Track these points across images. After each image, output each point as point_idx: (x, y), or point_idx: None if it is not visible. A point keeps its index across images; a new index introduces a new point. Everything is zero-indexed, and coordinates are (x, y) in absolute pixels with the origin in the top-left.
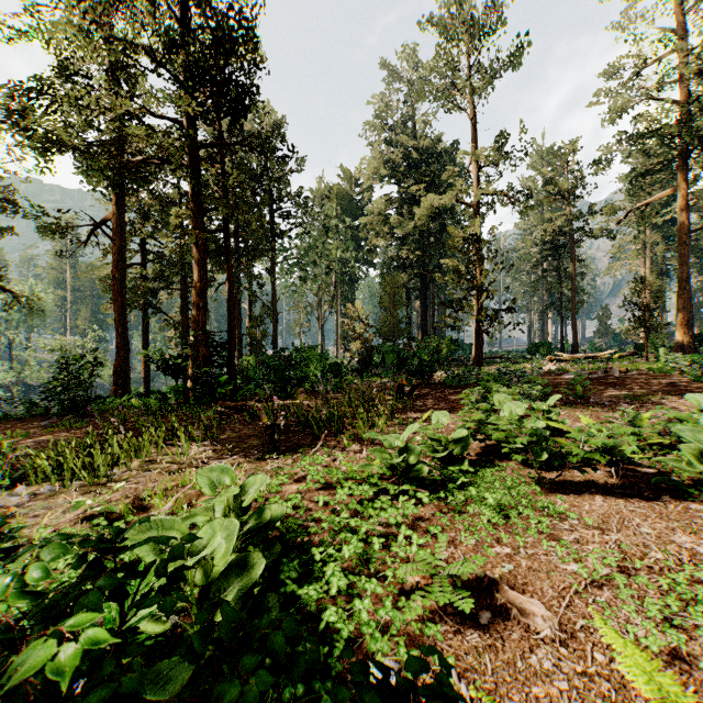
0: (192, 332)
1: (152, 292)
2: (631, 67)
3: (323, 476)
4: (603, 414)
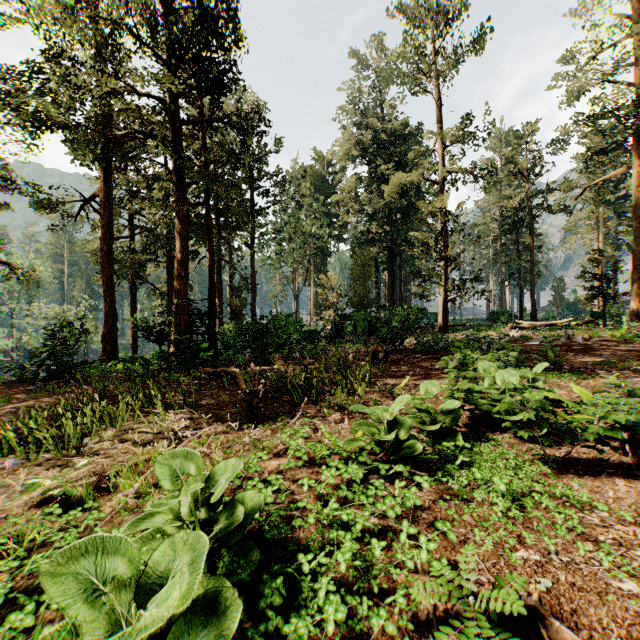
0: (174, 300)
1: (139, 264)
2: (587, 52)
3: (305, 451)
4: (583, 381)
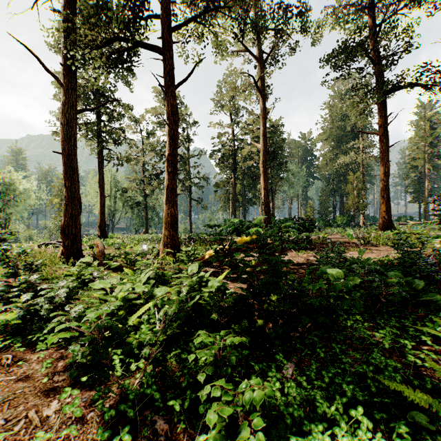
0: None
1: None
2: None
3: None
4: None
